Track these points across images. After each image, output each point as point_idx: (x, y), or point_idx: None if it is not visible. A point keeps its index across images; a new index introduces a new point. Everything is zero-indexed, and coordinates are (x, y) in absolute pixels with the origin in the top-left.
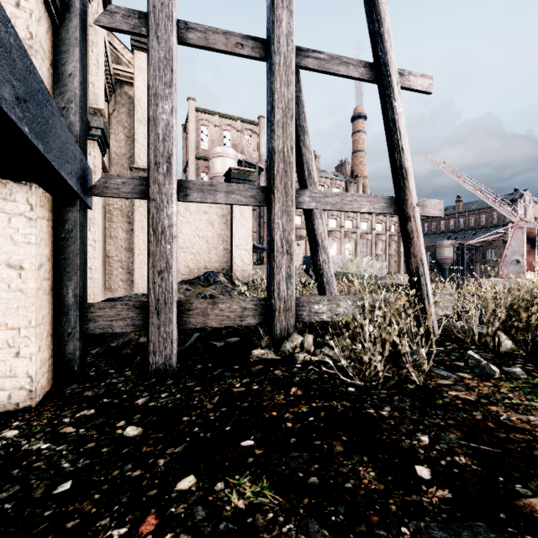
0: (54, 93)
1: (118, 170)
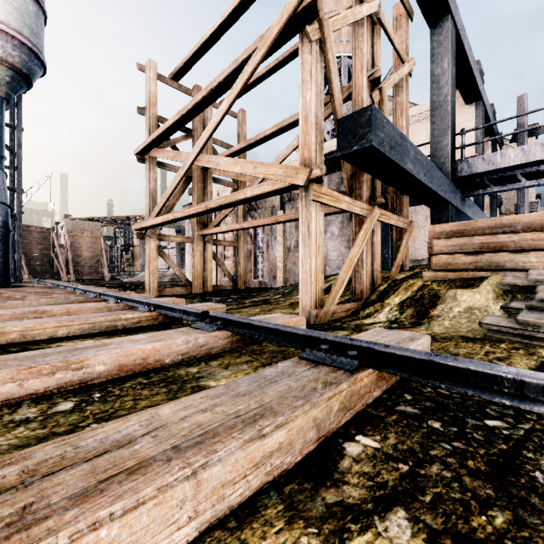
0: (489, 212)
1: (506, 207)
